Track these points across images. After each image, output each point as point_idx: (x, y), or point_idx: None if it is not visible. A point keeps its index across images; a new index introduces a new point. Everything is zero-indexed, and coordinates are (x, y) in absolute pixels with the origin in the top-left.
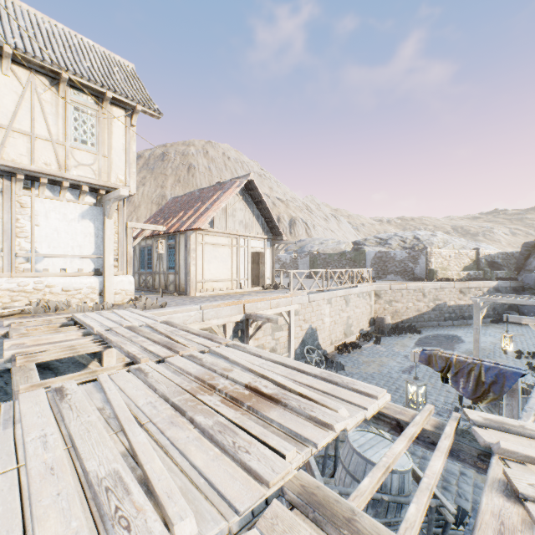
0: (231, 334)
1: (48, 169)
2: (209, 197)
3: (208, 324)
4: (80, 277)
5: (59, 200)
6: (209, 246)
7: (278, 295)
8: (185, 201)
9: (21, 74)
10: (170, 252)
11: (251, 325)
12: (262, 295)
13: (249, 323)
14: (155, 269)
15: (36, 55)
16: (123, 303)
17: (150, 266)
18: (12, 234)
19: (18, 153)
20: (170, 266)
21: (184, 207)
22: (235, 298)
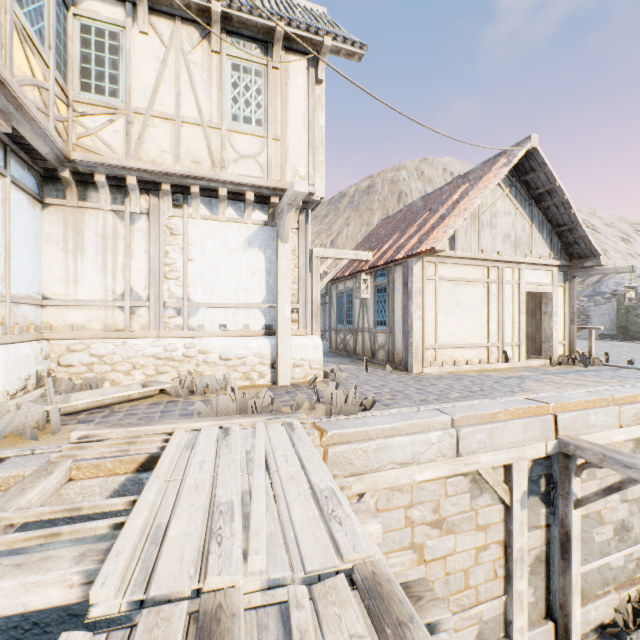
0: (523, 489)
1: (197, 169)
2: (442, 201)
3: (470, 464)
4: (245, 337)
5: (218, 220)
6: (446, 283)
7: (635, 392)
8: (401, 217)
9: (163, 29)
10: (378, 296)
11: (578, 472)
12: (570, 383)
13: (572, 464)
14: (356, 324)
15: None
16: (304, 383)
17: (350, 319)
18: (159, 274)
19: (160, 149)
20: (378, 319)
21: (399, 226)
22: (511, 389)
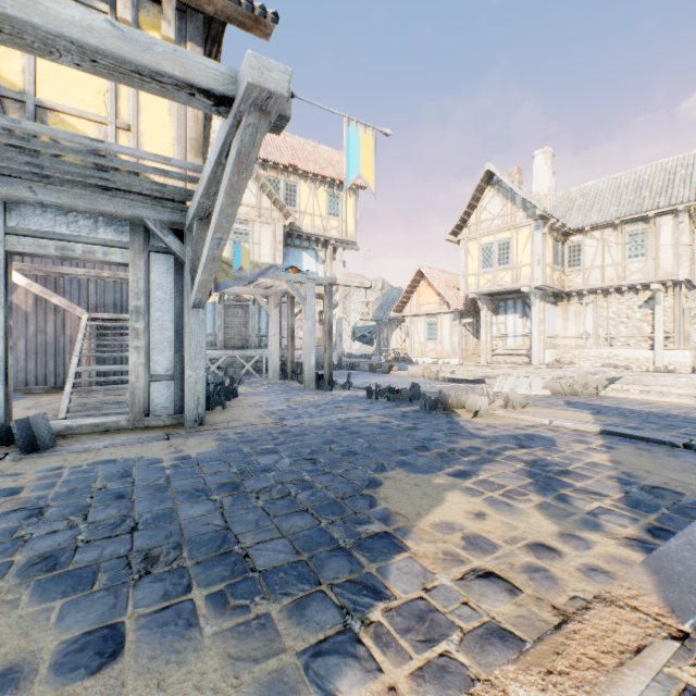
0: None
1: (611, 283)
2: None
3: None
4: (638, 350)
5: (624, 299)
6: None
7: None
8: None
9: (596, 235)
10: None
11: None
12: None
13: None
14: None
15: (600, 222)
16: None
17: None
18: (596, 325)
19: (595, 279)
20: None
21: None
22: None
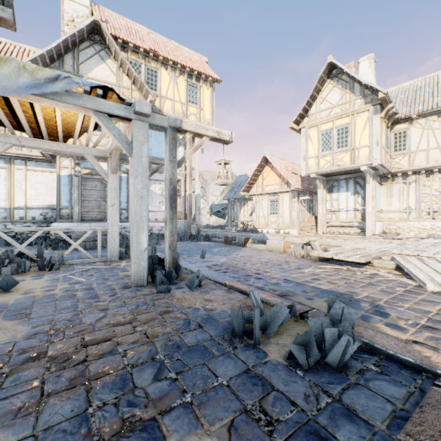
0: None
1: (436, 164)
2: None
3: None
4: None
5: None
6: None
7: None
8: None
9: (421, 122)
10: None
11: None
12: None
13: None
14: None
15: (427, 110)
16: None
17: None
18: (419, 201)
19: (420, 161)
20: None
21: None
22: None
